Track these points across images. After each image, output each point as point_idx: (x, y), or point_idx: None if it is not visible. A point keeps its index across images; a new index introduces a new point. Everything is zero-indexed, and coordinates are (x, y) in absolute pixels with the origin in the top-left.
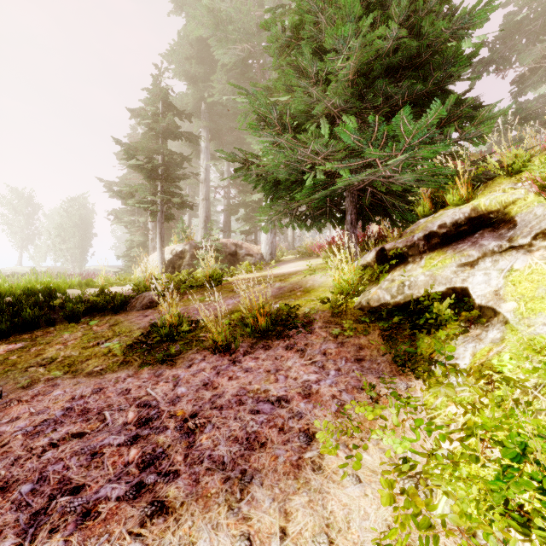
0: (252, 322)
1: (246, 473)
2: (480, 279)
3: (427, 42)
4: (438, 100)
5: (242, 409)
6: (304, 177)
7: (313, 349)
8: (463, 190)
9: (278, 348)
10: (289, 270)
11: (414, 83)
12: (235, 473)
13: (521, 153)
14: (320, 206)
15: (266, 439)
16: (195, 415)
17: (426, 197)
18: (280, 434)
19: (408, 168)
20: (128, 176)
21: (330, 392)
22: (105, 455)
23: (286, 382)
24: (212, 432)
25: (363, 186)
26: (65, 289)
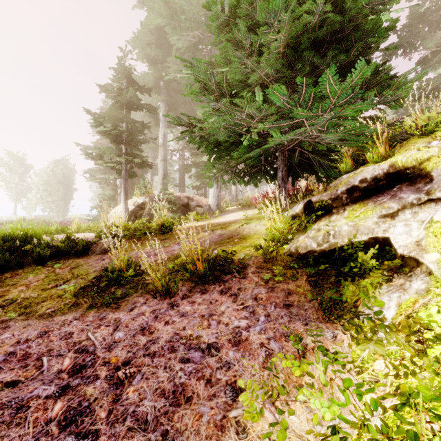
0: (191, 268)
1: (168, 436)
2: (401, 230)
3: (349, 17)
4: (362, 59)
5: (173, 357)
6: (241, 139)
7: (245, 294)
8: (382, 149)
9: (214, 292)
10: (230, 219)
11: (337, 54)
12: (157, 434)
13: (434, 116)
14: (256, 165)
15: (192, 393)
16: (128, 362)
17: (348, 155)
18: (206, 388)
19: (332, 128)
20: (100, 141)
21: (259, 339)
22: (30, 410)
23: (218, 328)
24: (140, 383)
25: (293, 146)
26: (40, 235)
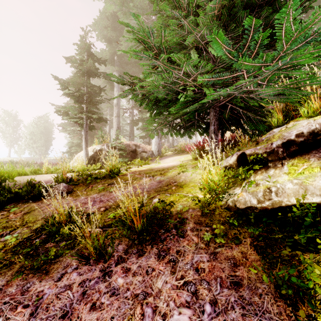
0: (129, 223)
1: None
2: None
3: None
4: None
5: None
6: (178, 97)
7: (185, 261)
8: (316, 104)
9: (151, 256)
10: (168, 165)
11: (269, 15)
12: None
13: None
14: (190, 120)
15: None
16: None
17: (279, 111)
18: None
19: (273, 82)
20: (70, 102)
21: None
22: None
23: None
24: None
25: (225, 102)
26: (12, 178)
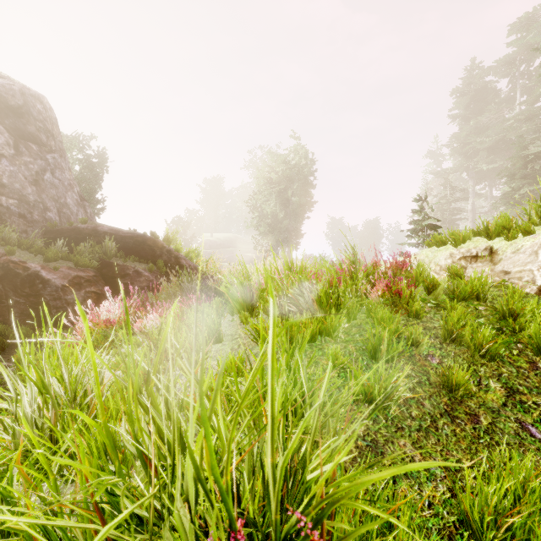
0: None
1: None
2: None
3: None
4: None
5: None
6: None
7: None
8: None
9: None
10: None
11: None
12: None
13: None
14: None
15: None
16: None
17: None
18: None
19: None
20: None
21: None
22: None
23: None
24: None
25: None
26: None
